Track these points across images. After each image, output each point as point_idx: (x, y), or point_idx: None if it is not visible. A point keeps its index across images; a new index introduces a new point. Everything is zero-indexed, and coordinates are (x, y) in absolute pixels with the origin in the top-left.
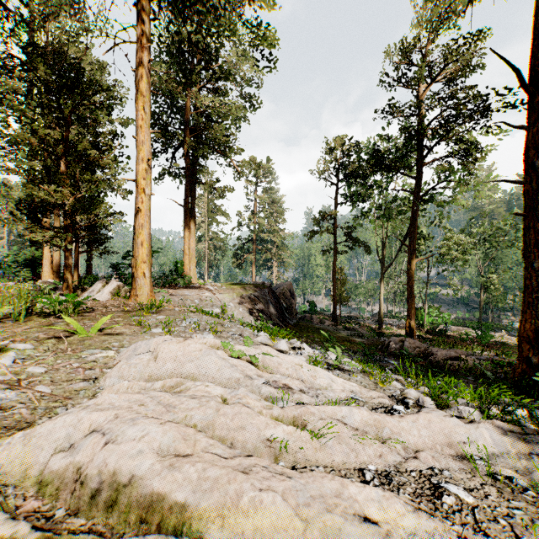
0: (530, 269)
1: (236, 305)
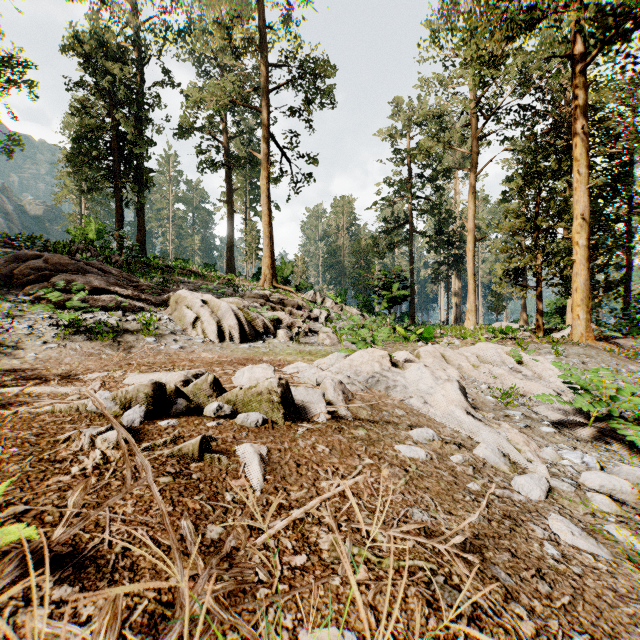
0: None
1: None
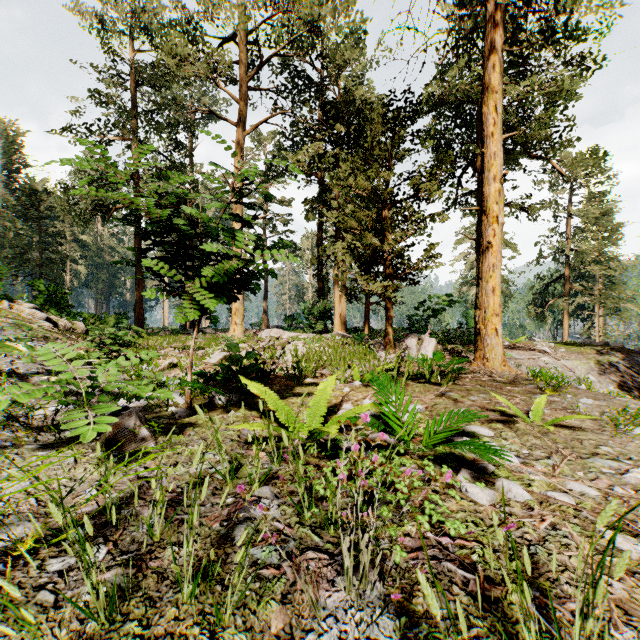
0: None
1: (599, 379)
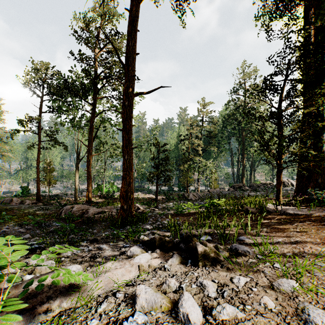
0: (124, 159)
1: None
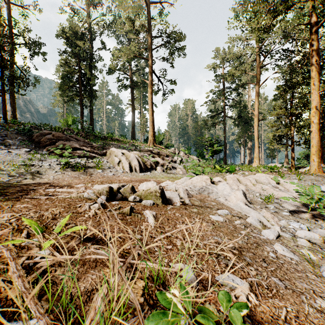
0: None
1: None
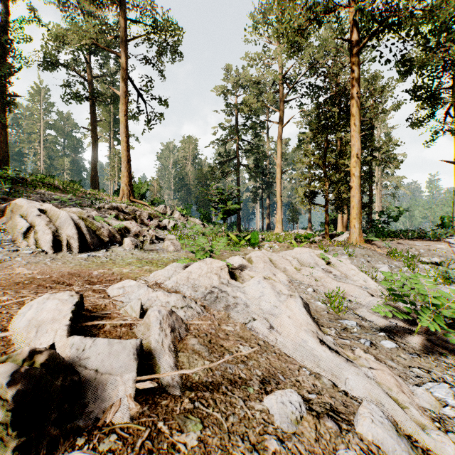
0: None
1: None
